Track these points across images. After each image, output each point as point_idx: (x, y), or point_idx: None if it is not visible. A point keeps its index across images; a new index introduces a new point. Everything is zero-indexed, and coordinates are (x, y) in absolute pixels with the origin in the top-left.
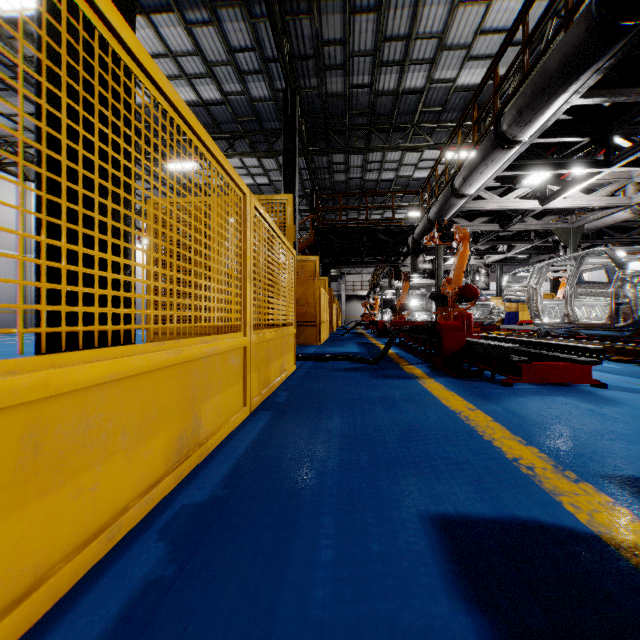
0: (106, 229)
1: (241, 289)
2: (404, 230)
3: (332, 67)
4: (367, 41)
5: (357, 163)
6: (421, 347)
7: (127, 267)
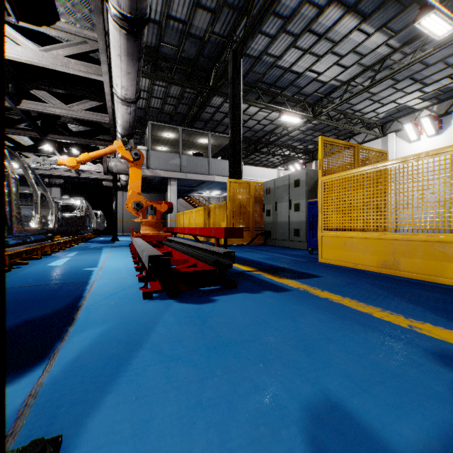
0: None
1: None
2: None
3: None
4: None
5: None
6: None
7: None
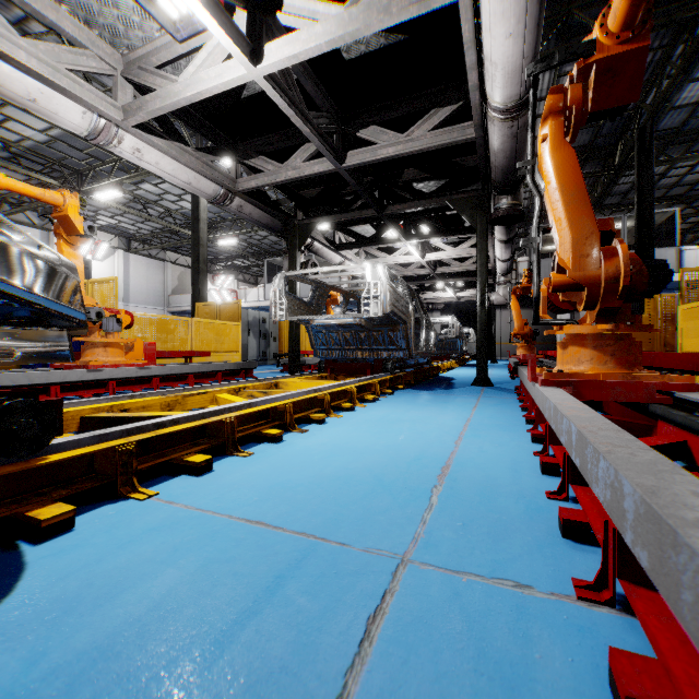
0: None
1: None
2: None
3: None
4: None
5: None
6: None
7: None
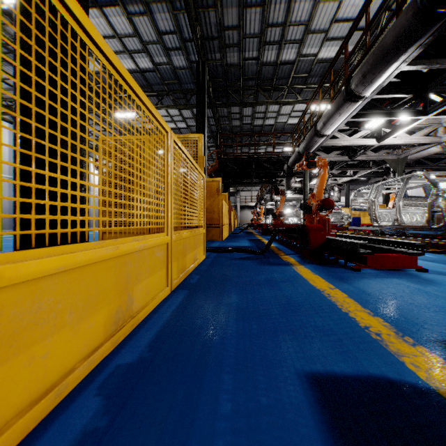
0: (66, 157)
1: (164, 201)
2: (281, 160)
3: (231, 45)
4: (255, 27)
5: (248, 113)
6: (293, 242)
7: (82, 185)
